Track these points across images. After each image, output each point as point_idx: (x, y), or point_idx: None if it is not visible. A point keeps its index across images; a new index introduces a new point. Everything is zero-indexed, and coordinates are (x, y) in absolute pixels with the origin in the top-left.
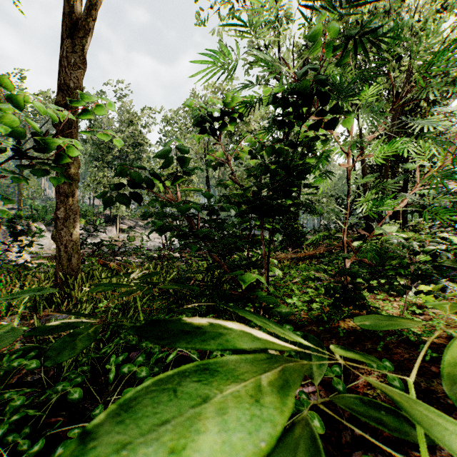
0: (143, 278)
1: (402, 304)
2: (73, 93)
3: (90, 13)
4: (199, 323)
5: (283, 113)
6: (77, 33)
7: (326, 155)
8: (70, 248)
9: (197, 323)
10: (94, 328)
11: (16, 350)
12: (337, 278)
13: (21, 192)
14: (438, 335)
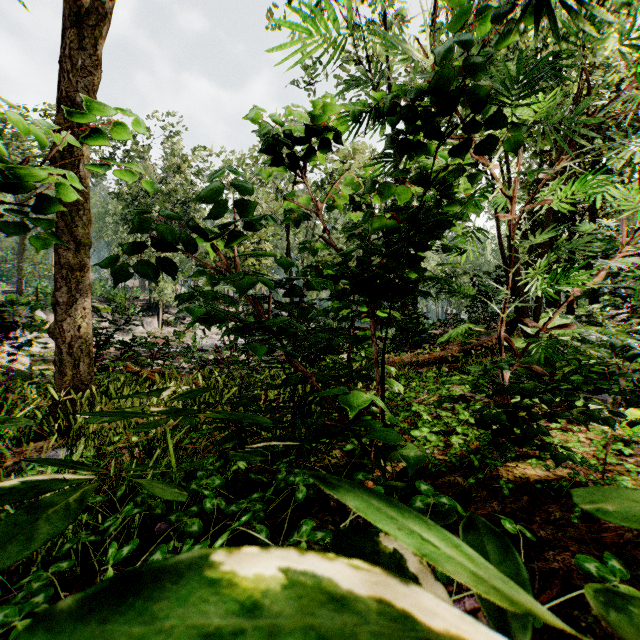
0: (180, 398)
1: (592, 437)
2: None
3: None
4: (245, 578)
5: (408, 127)
6: (87, 20)
7: (480, 196)
8: (77, 349)
9: (239, 578)
10: (80, 495)
11: None
12: (496, 398)
13: (21, 268)
14: None
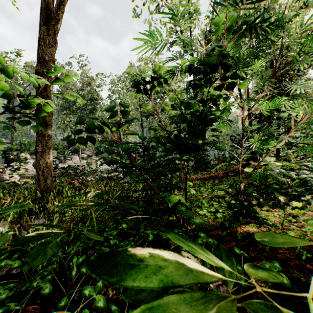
0: (97, 196)
1: (280, 214)
2: (48, 64)
3: (60, 8)
4: (141, 253)
5: (197, 79)
6: (51, 22)
7: (228, 109)
8: (46, 173)
9: (140, 253)
10: (61, 237)
11: (4, 252)
12: (235, 197)
13: (13, 131)
14: (309, 239)
